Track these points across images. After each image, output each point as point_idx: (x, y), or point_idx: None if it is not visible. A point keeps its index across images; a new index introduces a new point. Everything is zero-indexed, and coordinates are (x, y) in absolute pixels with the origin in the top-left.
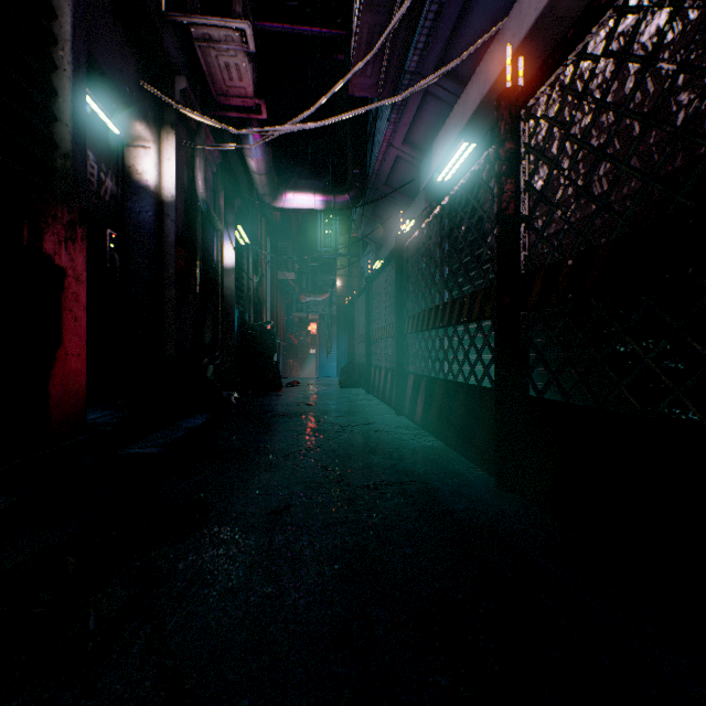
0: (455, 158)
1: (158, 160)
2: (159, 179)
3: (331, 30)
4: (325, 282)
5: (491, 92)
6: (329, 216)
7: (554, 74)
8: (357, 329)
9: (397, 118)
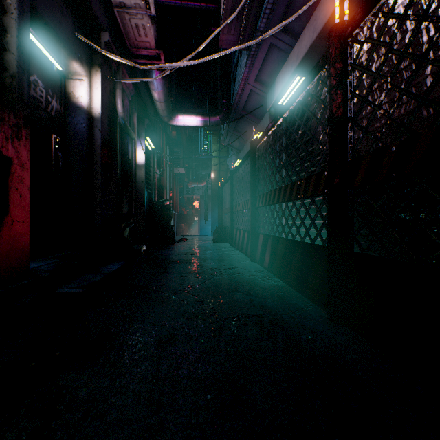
0: (291, 88)
1: (89, 89)
2: (90, 102)
3: (207, 4)
4: (204, 175)
5: (318, 38)
6: (206, 132)
7: (378, 4)
8: (224, 204)
9: (251, 64)
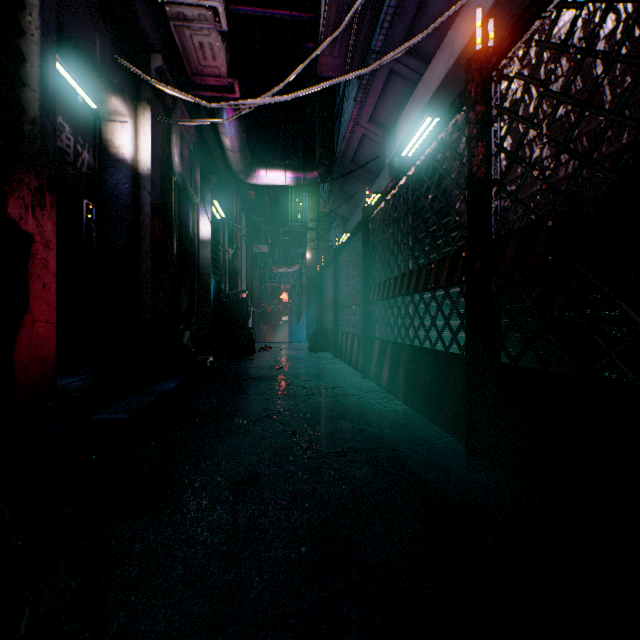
0: (419, 133)
1: (134, 134)
2: (135, 152)
3: (301, 13)
4: (296, 255)
5: (456, 65)
6: (299, 193)
7: (530, 29)
8: (326, 297)
9: (363, 97)
